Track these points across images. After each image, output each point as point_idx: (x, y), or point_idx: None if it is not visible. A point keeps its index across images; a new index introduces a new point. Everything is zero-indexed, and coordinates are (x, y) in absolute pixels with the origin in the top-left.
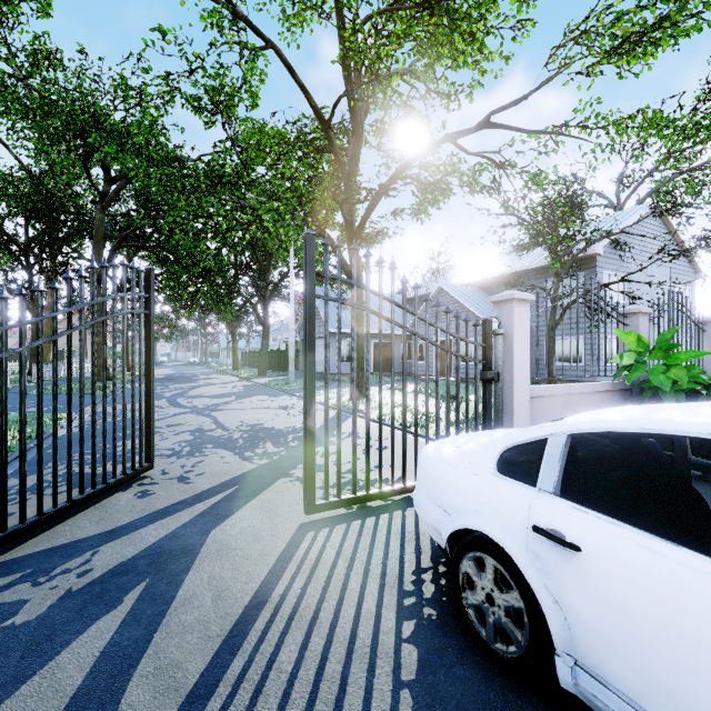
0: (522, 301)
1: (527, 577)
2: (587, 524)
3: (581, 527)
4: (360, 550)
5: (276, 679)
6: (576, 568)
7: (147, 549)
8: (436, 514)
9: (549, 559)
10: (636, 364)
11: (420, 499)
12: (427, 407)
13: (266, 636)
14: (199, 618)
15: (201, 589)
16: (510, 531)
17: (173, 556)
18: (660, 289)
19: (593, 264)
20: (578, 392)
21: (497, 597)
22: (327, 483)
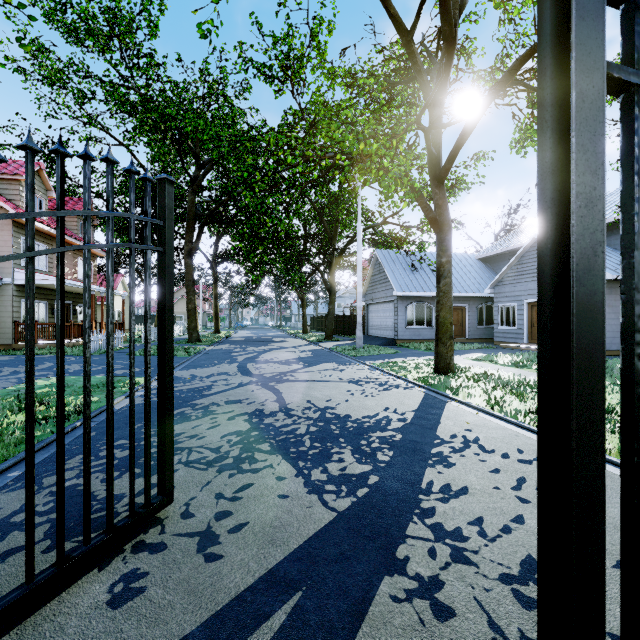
0: None
1: None
2: None
3: None
4: None
5: None
6: None
7: None
8: None
9: None
10: None
11: None
12: None
13: None
14: None
15: None
16: None
17: None
18: None
19: None
20: None
21: None
22: None
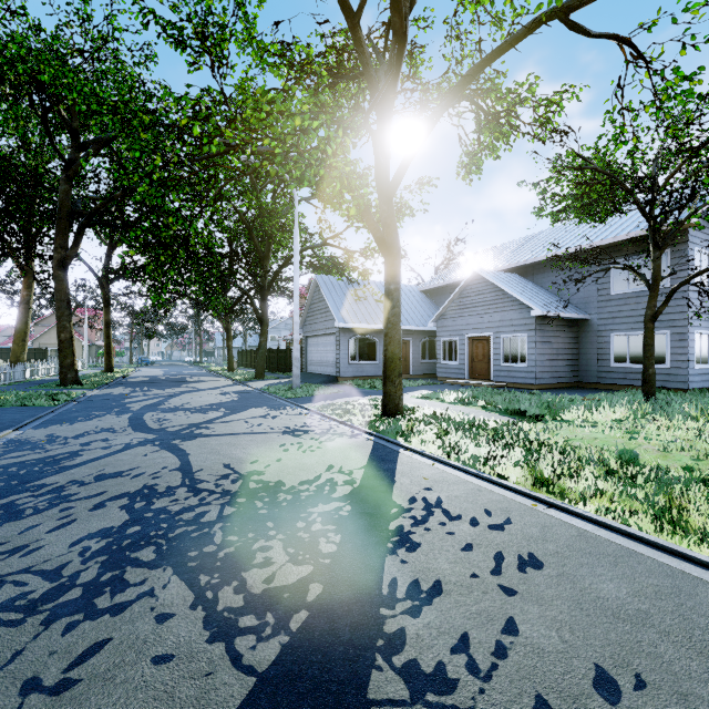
0: None
1: None
2: None
3: None
4: None
5: None
6: None
7: None
8: None
9: None
10: None
11: None
12: None
13: None
14: None
15: None
16: None
17: None
18: None
19: (683, 239)
20: None
21: None
22: None
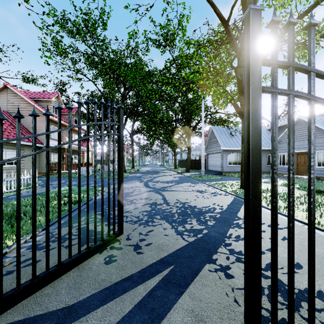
0: None
1: None
2: None
3: None
4: None
5: None
6: None
7: None
8: None
9: None
10: None
11: None
12: None
13: None
14: None
15: None
16: None
17: None
18: None
19: None
20: None
21: None
22: None
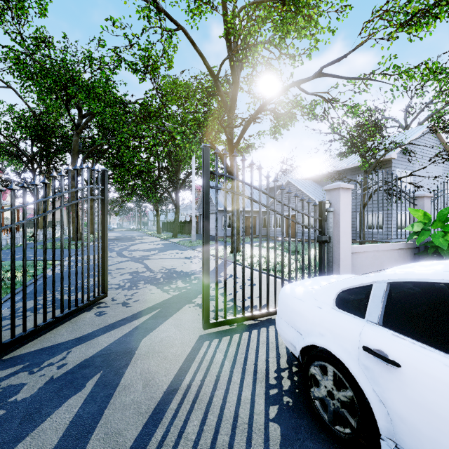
0: (346, 189)
1: (359, 382)
2: (404, 348)
3: (400, 349)
4: (239, 354)
5: (184, 445)
6: (396, 378)
7: (101, 350)
8: (291, 334)
9: (375, 370)
10: (422, 231)
11: (280, 322)
12: (282, 259)
13: (177, 413)
14: (134, 399)
15: (135, 379)
16: (346, 349)
17: (118, 355)
18: (435, 181)
19: (390, 165)
20: (383, 249)
21: (336, 393)
22: (217, 309)
